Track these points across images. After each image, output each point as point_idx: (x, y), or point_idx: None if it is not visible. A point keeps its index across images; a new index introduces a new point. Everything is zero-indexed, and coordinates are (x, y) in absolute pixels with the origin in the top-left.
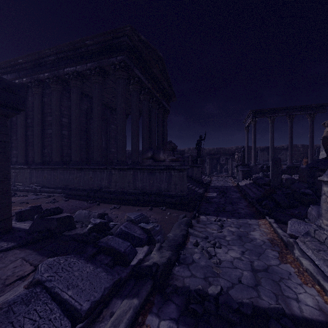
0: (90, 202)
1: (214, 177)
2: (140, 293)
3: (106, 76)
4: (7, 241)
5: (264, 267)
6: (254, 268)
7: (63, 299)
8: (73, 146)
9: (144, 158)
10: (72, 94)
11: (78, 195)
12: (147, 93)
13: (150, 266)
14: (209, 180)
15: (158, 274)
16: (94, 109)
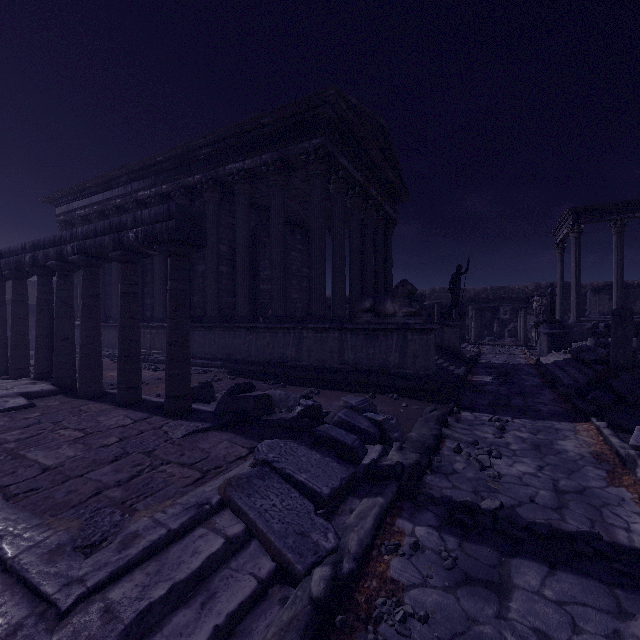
0: (270, 382)
1: (487, 347)
2: (384, 493)
3: (291, 172)
4: (199, 421)
5: (577, 488)
6: (559, 489)
7: (298, 481)
8: (238, 292)
9: (358, 310)
10: (237, 207)
11: (248, 370)
12: (358, 193)
13: (392, 465)
14: (477, 352)
15: (405, 476)
16: (273, 230)
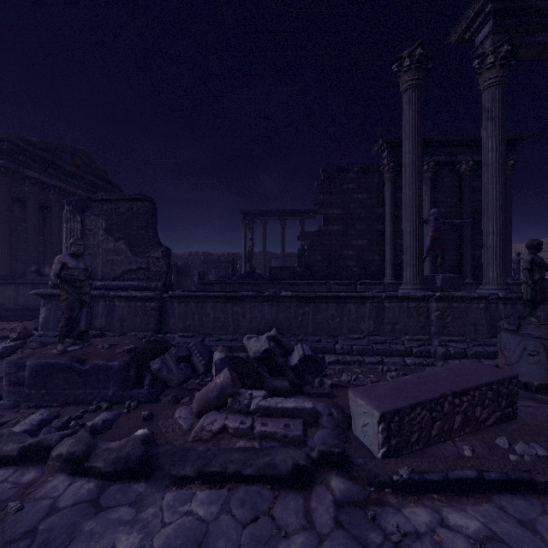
0: None
1: None
2: None
3: None
4: None
5: None
6: None
7: None
8: None
9: (28, 272)
10: None
11: None
12: (58, 192)
13: None
14: None
15: None
16: None
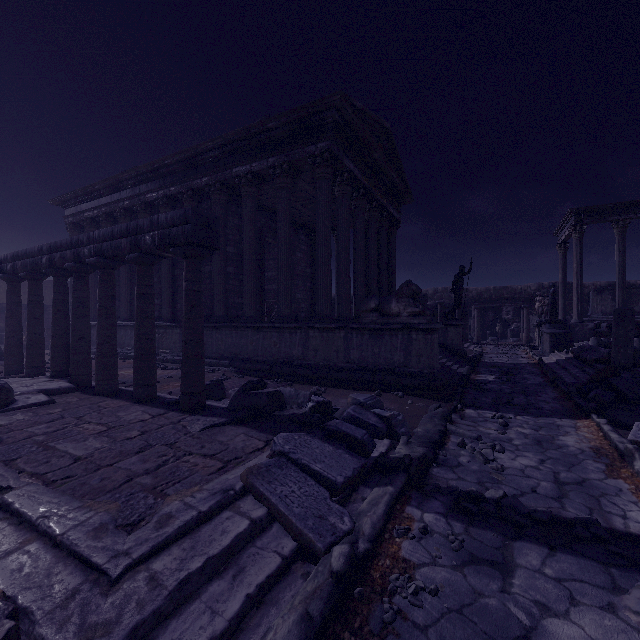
0: (277, 381)
1: (490, 347)
2: (394, 482)
3: (297, 175)
4: (215, 416)
5: (577, 480)
6: (559, 481)
7: (313, 471)
8: (245, 292)
9: (364, 310)
10: (244, 209)
11: (255, 369)
12: (362, 195)
13: (400, 458)
14: (479, 352)
15: (413, 468)
16: (280, 232)
